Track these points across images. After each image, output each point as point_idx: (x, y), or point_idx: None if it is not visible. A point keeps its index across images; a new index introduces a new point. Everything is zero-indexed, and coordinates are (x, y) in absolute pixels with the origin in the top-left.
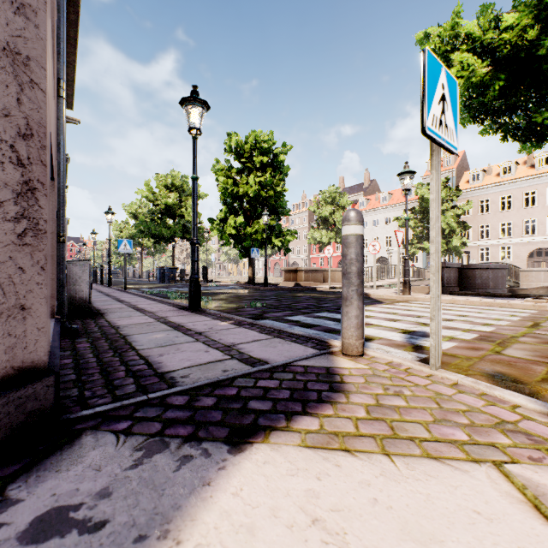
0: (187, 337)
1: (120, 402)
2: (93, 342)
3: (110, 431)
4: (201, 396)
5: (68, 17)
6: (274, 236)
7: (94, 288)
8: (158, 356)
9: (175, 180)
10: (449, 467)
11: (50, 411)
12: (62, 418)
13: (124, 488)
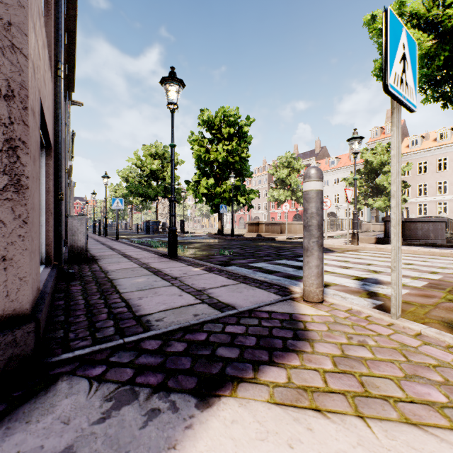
0: (164, 282)
1: (98, 345)
2: (85, 285)
3: (85, 376)
4: (173, 341)
5: (68, 13)
6: (239, 195)
7: (93, 237)
8: (138, 299)
9: (158, 149)
10: (434, 437)
11: (31, 355)
12: (44, 361)
13: (88, 448)
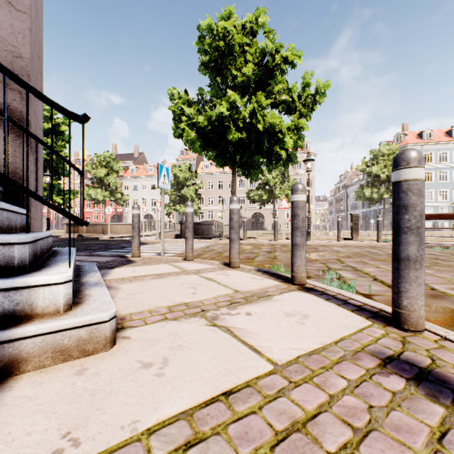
0: None
1: None
2: None
3: None
4: None
5: None
6: (55, 194)
7: None
8: None
9: None
10: (159, 265)
11: None
12: None
13: None
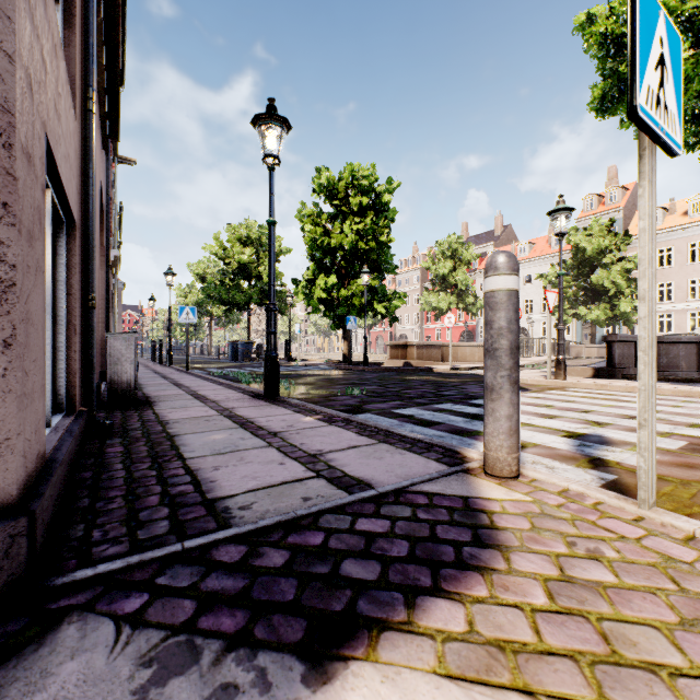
0: (257, 440)
1: (138, 554)
2: (129, 444)
3: (110, 615)
4: (266, 547)
5: (106, 13)
6: (376, 301)
7: (151, 367)
8: (212, 470)
9: (250, 231)
10: None
11: (19, 576)
12: (42, 584)
13: None
